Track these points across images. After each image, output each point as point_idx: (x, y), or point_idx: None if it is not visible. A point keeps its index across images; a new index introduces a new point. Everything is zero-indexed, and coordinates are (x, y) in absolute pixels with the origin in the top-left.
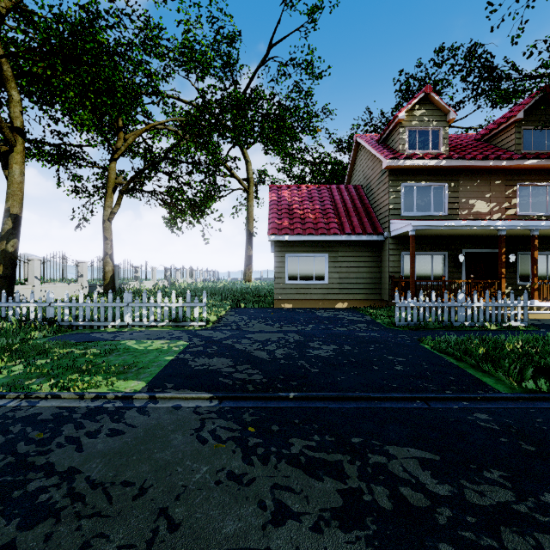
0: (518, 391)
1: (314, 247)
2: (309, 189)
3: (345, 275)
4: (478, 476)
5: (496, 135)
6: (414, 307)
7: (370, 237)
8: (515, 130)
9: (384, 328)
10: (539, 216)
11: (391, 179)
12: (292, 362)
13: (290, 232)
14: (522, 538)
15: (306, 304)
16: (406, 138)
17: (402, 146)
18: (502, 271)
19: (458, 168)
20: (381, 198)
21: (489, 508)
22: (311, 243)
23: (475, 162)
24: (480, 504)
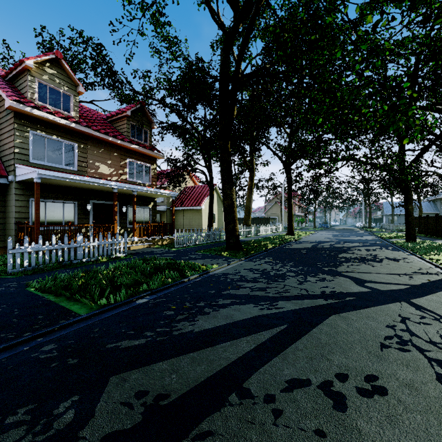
0: (95, 309)
1: None
2: None
3: None
4: None
5: (116, 120)
6: (33, 251)
7: None
8: (126, 121)
9: None
10: (140, 183)
11: (17, 122)
12: None
13: None
14: None
15: None
16: (36, 89)
17: (31, 94)
18: (115, 218)
19: (87, 134)
20: (6, 139)
21: None
22: None
23: (99, 134)
24: None
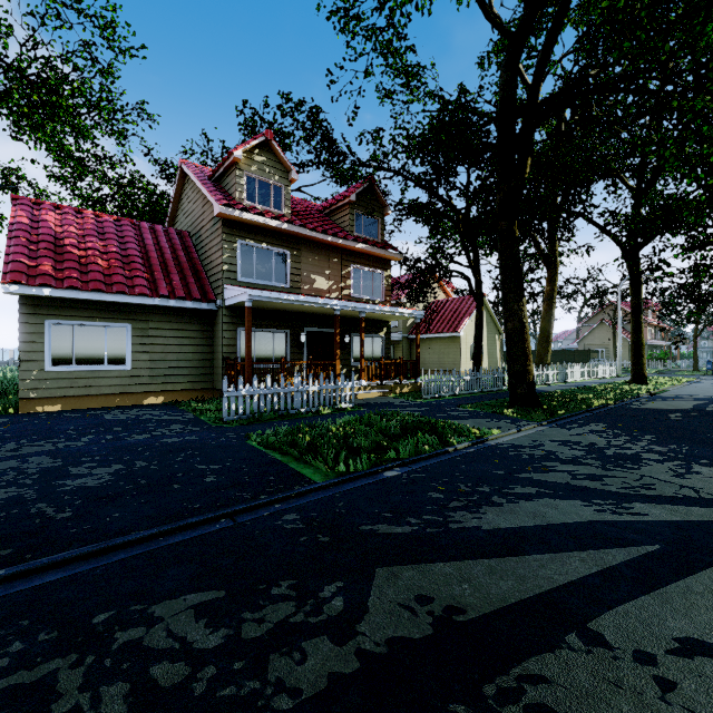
0: (332, 477)
1: (107, 313)
2: (101, 219)
3: (160, 356)
4: (264, 598)
5: (335, 211)
6: (247, 395)
7: (198, 305)
8: (349, 211)
9: (208, 427)
10: (367, 300)
11: (226, 231)
12: (18, 511)
13: (56, 283)
14: (289, 658)
15: (90, 403)
16: (245, 185)
17: (240, 193)
18: (337, 353)
19: (300, 236)
20: (214, 255)
21: (265, 636)
22: (100, 305)
23: (316, 234)
24: (256, 637)
